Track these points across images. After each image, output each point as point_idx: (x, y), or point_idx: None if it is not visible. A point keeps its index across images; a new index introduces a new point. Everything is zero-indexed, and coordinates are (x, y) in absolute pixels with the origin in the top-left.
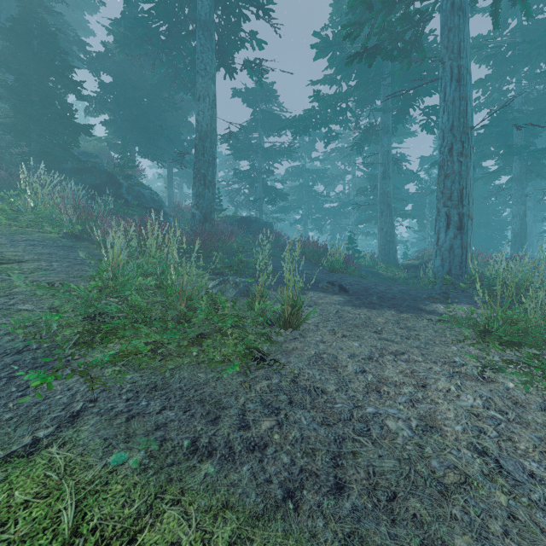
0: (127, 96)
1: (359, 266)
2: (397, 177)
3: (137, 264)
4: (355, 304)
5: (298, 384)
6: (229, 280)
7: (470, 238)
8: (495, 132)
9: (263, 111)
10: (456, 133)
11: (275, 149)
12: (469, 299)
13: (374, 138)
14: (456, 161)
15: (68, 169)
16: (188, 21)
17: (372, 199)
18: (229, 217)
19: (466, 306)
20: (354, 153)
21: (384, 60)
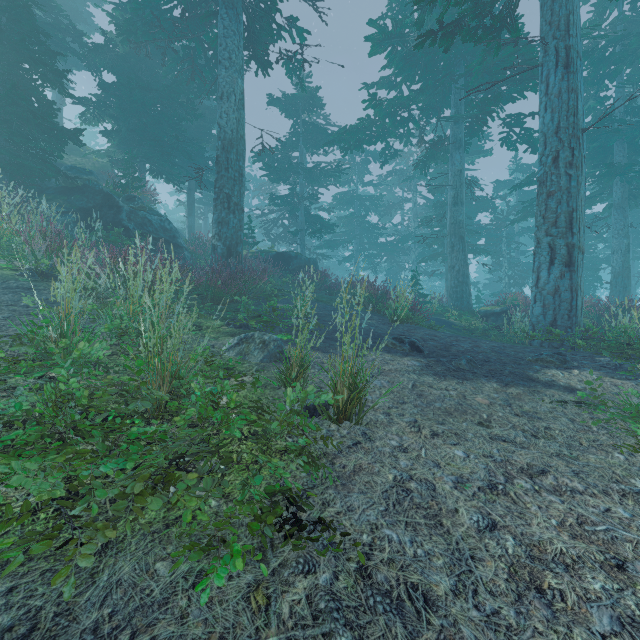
0: (134, 99)
1: (425, 313)
2: (467, 204)
3: (114, 314)
4: (437, 373)
5: (372, 580)
6: (253, 337)
7: (580, 278)
8: (591, 148)
9: (305, 123)
10: (564, 137)
11: (320, 170)
12: (592, 361)
13: (442, 155)
14: (564, 174)
15: (53, 188)
16: (210, 2)
17: (438, 231)
18: (263, 253)
19: (594, 374)
20: (416, 177)
21: (456, 58)
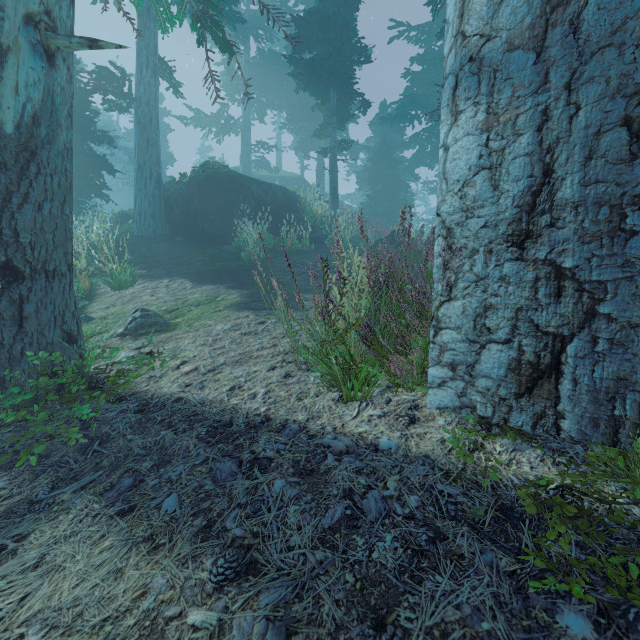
0: None
1: None
2: None
3: None
4: None
5: None
6: None
7: None
8: None
9: None
10: None
11: None
12: None
13: None
14: None
15: None
16: None
17: None
18: None
19: None
20: None
21: None
